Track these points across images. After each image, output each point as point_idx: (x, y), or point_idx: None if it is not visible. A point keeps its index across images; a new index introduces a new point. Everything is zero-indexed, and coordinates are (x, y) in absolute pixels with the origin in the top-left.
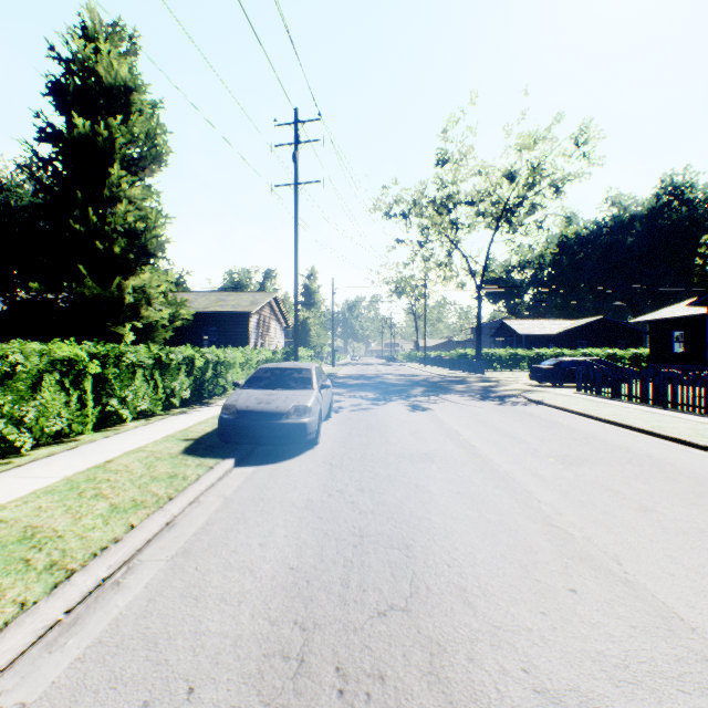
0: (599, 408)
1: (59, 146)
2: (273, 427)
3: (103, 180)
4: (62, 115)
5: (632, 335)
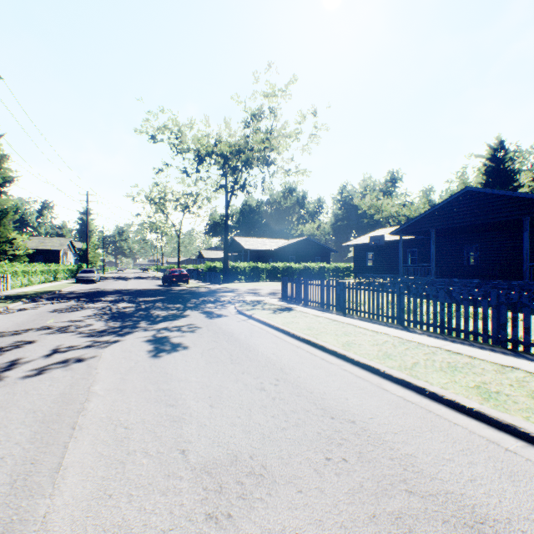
0: None
1: None
2: (89, 279)
3: None
4: None
5: None
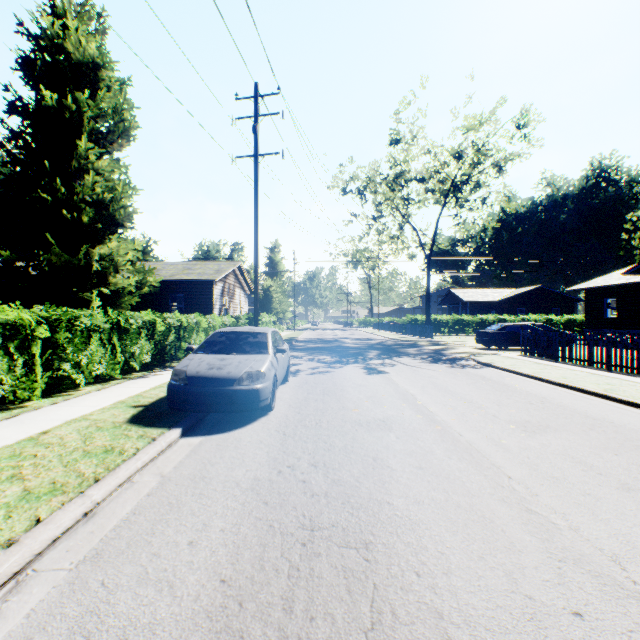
0: (547, 371)
1: (27, 118)
2: (224, 394)
3: (72, 153)
4: (32, 90)
5: (566, 303)
